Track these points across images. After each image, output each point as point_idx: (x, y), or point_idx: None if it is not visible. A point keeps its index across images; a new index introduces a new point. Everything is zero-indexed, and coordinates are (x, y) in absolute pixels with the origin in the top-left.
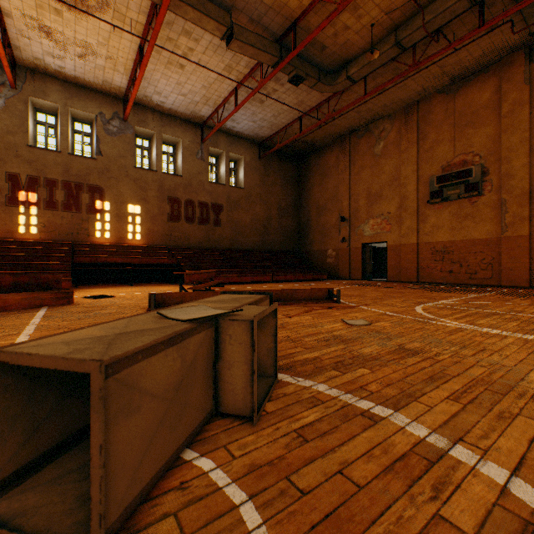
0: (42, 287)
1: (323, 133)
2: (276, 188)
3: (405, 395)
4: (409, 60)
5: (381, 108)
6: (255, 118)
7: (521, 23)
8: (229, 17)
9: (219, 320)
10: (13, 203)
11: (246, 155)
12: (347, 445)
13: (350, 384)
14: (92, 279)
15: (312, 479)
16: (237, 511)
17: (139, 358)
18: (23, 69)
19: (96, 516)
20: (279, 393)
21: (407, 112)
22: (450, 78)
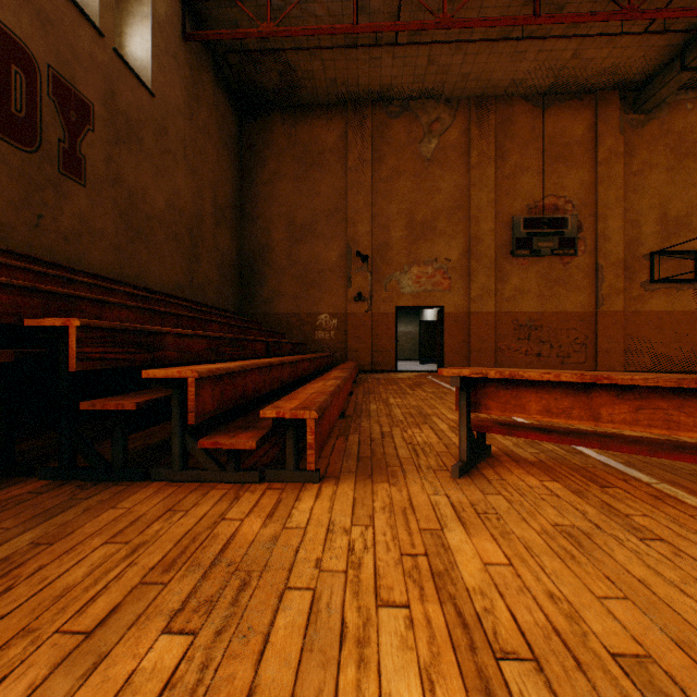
0: None
1: (340, 71)
2: (211, 148)
3: None
4: (584, 6)
5: (459, 77)
6: None
7: (665, 51)
8: None
9: None
10: None
11: None
12: None
13: None
14: None
15: None
16: None
17: None
18: None
19: None
20: None
21: (481, 107)
22: (552, 84)
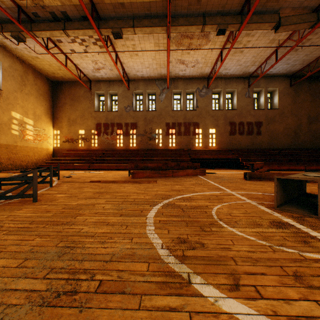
0: (194, 168)
1: None
2: (305, 104)
3: None
4: None
5: None
6: (289, 61)
7: None
8: (277, 15)
9: None
10: (167, 134)
11: (279, 86)
12: None
13: None
14: None
15: None
16: None
17: None
18: (170, 80)
19: (319, 208)
20: None
21: None
22: None
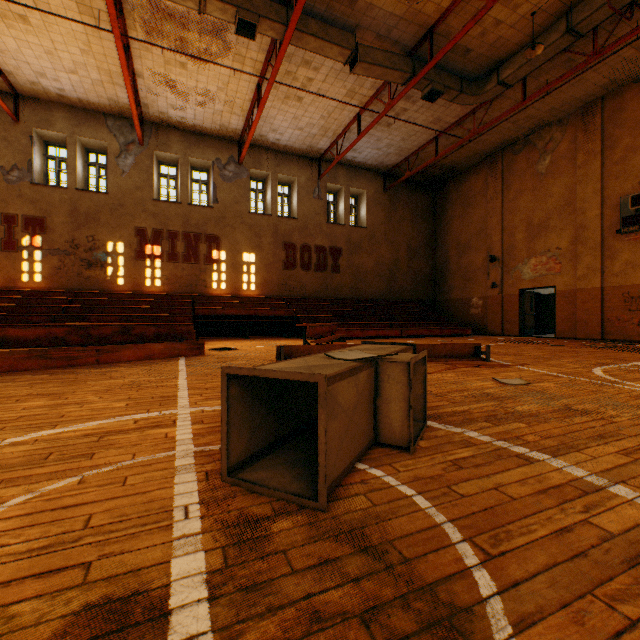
0: (178, 338)
1: (465, 153)
2: (405, 225)
3: (566, 446)
4: (587, 47)
5: (547, 112)
6: (380, 144)
7: None
8: (354, 38)
9: (377, 362)
10: (141, 257)
11: (369, 188)
12: (501, 474)
13: (503, 434)
14: (209, 331)
15: (470, 490)
16: (410, 499)
17: (337, 379)
18: (149, 125)
19: (322, 476)
20: (430, 435)
21: (586, 113)
22: None
